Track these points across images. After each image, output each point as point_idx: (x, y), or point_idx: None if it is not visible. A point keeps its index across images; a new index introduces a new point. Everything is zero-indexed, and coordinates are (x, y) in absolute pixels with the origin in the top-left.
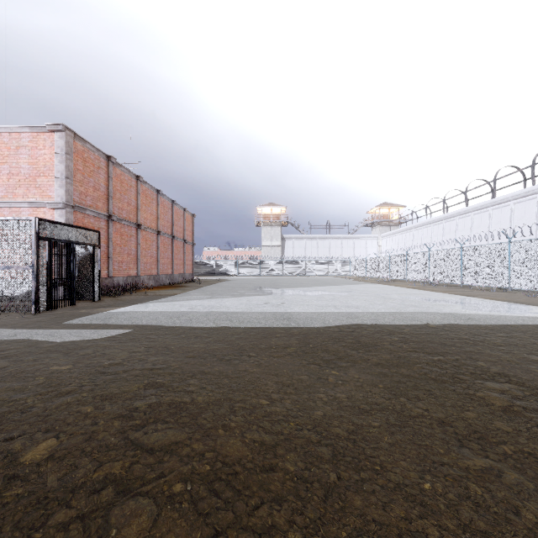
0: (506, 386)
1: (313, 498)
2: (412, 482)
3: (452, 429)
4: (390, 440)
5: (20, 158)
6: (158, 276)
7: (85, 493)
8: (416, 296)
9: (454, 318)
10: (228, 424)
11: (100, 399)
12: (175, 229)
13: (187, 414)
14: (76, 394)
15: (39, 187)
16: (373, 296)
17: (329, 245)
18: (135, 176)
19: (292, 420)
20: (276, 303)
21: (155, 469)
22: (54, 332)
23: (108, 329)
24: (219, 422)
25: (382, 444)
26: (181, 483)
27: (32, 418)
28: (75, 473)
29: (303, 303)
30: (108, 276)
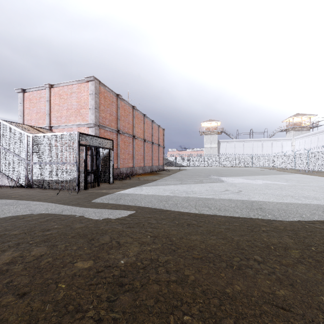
0: None
1: None
2: None
3: None
4: None
5: (72, 99)
6: (144, 167)
7: None
8: None
9: None
10: None
11: None
12: (153, 138)
13: None
14: None
15: (81, 115)
16: (316, 186)
17: (252, 146)
18: (132, 106)
19: None
20: (235, 191)
21: None
22: (85, 211)
23: (119, 209)
24: None
25: None
26: None
27: None
28: None
29: (258, 191)
30: (117, 167)
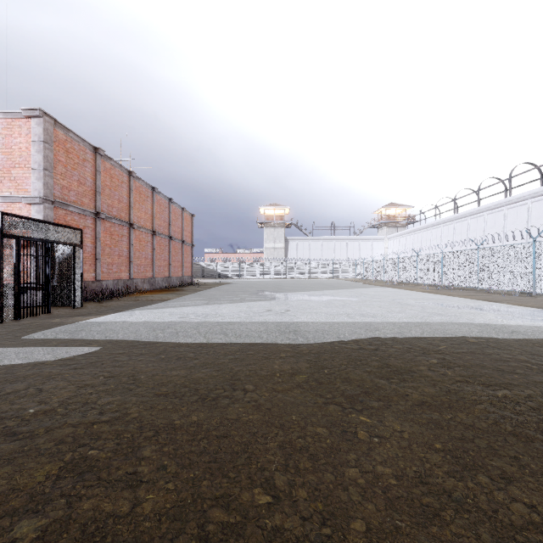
0: None
1: None
2: None
3: None
4: None
5: None
6: (153, 279)
7: None
8: (435, 301)
9: (494, 330)
10: None
11: None
12: (172, 229)
13: None
14: None
15: (14, 179)
16: (387, 301)
17: (333, 247)
18: (127, 172)
19: None
20: (280, 311)
21: None
22: None
23: (71, 346)
24: None
25: None
26: None
27: None
28: None
29: (311, 310)
30: (95, 279)
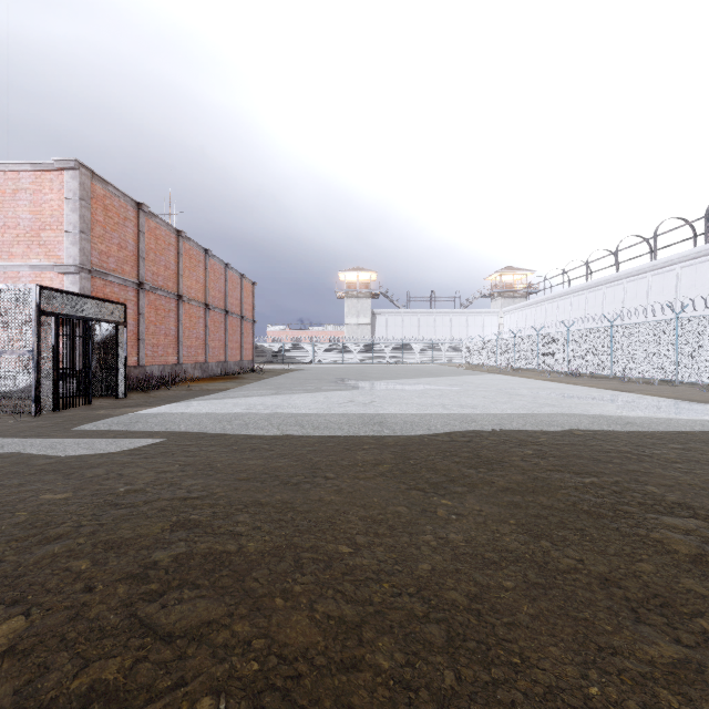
0: (691, 523)
1: None
2: (570, 683)
3: (621, 592)
4: (531, 610)
5: (19, 205)
6: (206, 364)
7: None
8: (552, 391)
9: (607, 422)
10: (290, 588)
11: (103, 548)
12: (229, 301)
13: (230, 573)
14: (69, 540)
15: (45, 244)
16: (495, 391)
17: (434, 323)
18: (176, 231)
19: (387, 579)
20: (364, 402)
21: (172, 671)
22: (56, 442)
23: (131, 437)
24: (277, 585)
25: (521, 617)
26: (211, 697)
27: None
28: (42, 681)
29: (401, 400)
30: (138, 364)
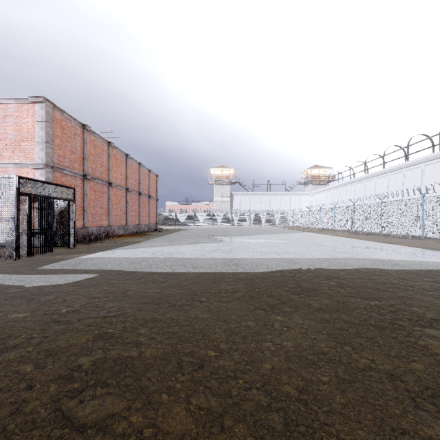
0: None
1: None
2: None
3: (403, 385)
4: (342, 399)
5: (7, 125)
6: (127, 226)
7: None
8: (345, 243)
9: (382, 263)
10: (173, 385)
11: (44, 355)
12: (141, 186)
13: (131, 374)
14: (22, 349)
15: (23, 150)
16: (308, 243)
17: (269, 200)
18: (107, 142)
19: (241, 377)
20: (226, 250)
21: None
22: (26, 277)
23: (75, 274)
24: (164, 383)
25: (335, 405)
26: None
27: None
28: None
29: (249, 249)
30: (83, 226)
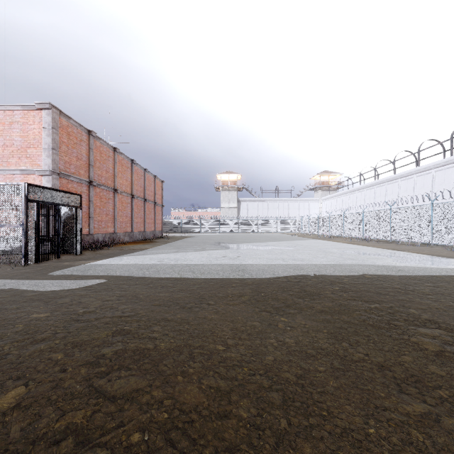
0: (436, 332)
1: (265, 446)
2: (357, 427)
3: (391, 374)
4: (335, 384)
5: (13, 132)
6: (132, 233)
7: (45, 445)
8: (352, 250)
9: (386, 269)
10: (186, 370)
11: (71, 346)
12: (147, 193)
13: (150, 361)
14: (50, 341)
15: (30, 156)
16: (316, 250)
17: (277, 207)
18: (113, 148)
19: (246, 365)
20: (233, 257)
21: (116, 418)
22: (38, 282)
23: (86, 279)
24: (179, 368)
25: (328, 388)
26: (139, 433)
27: (5, 365)
28: (38, 423)
29: (256, 256)
30: (89, 233)
